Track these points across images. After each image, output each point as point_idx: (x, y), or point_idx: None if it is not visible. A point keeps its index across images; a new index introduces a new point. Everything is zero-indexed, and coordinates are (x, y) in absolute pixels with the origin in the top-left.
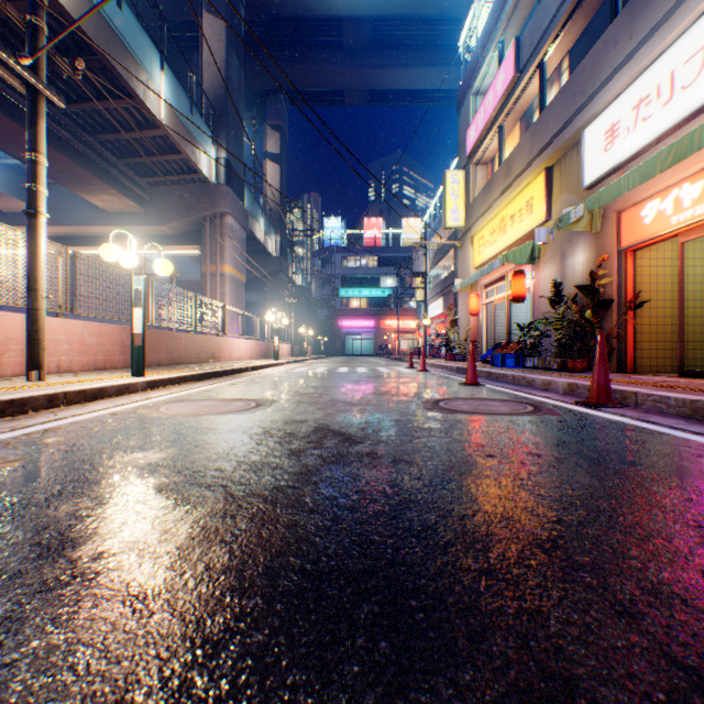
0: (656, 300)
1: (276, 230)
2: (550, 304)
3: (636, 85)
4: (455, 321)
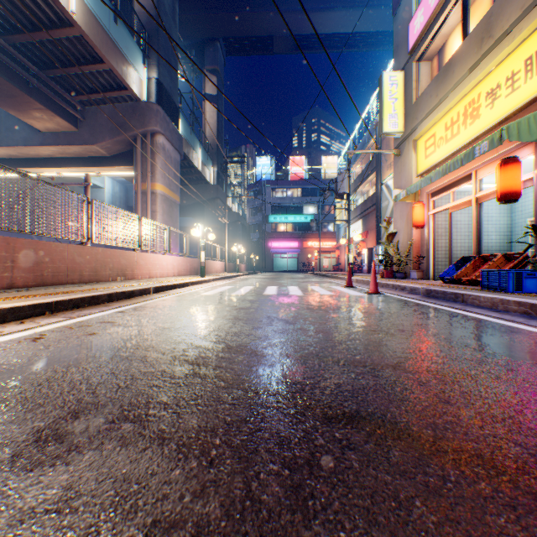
0: None
1: (213, 162)
2: None
3: None
4: (393, 235)
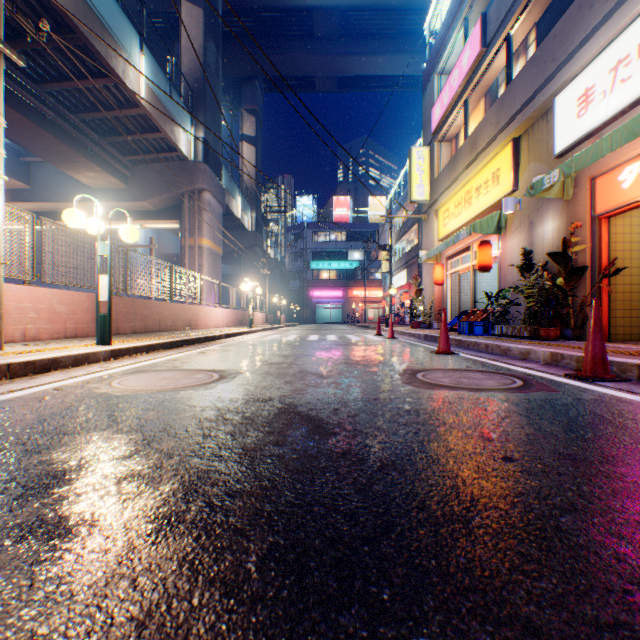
0: (630, 268)
1: (252, 207)
2: (520, 272)
3: (613, 46)
4: (421, 291)
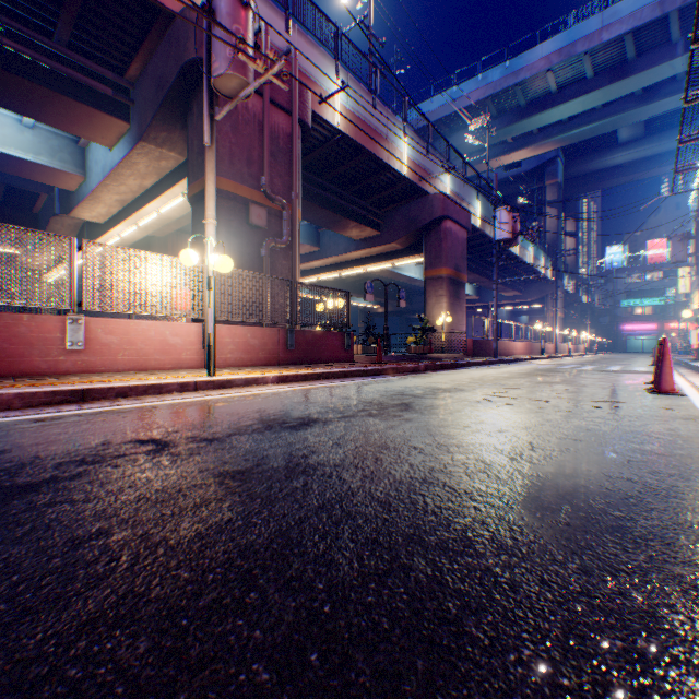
0: None
1: (571, 277)
2: None
3: None
4: (683, 336)
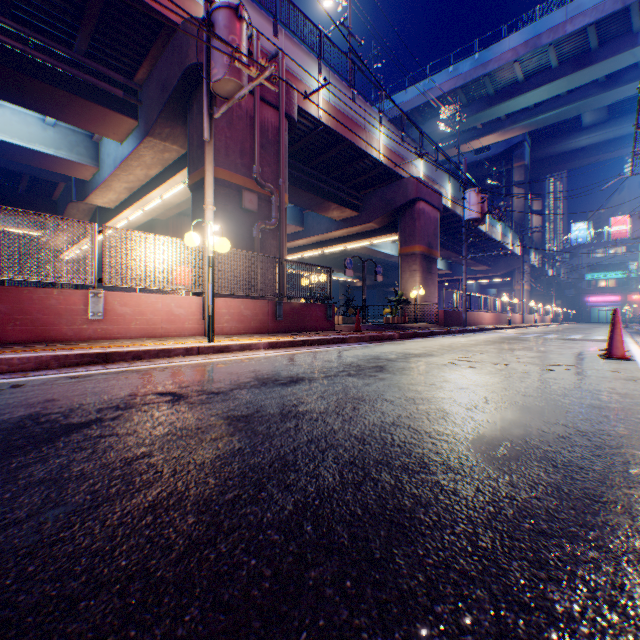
0: None
1: (537, 253)
2: None
3: None
4: None
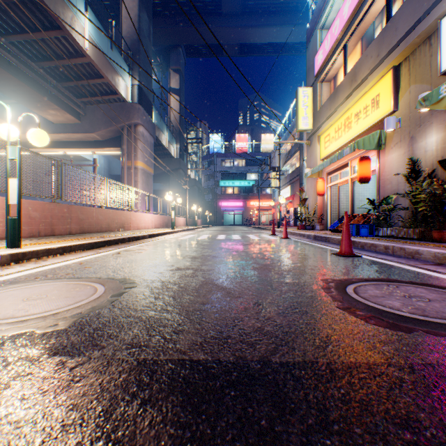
0: None
1: (177, 140)
2: (406, 180)
3: None
4: (305, 200)
